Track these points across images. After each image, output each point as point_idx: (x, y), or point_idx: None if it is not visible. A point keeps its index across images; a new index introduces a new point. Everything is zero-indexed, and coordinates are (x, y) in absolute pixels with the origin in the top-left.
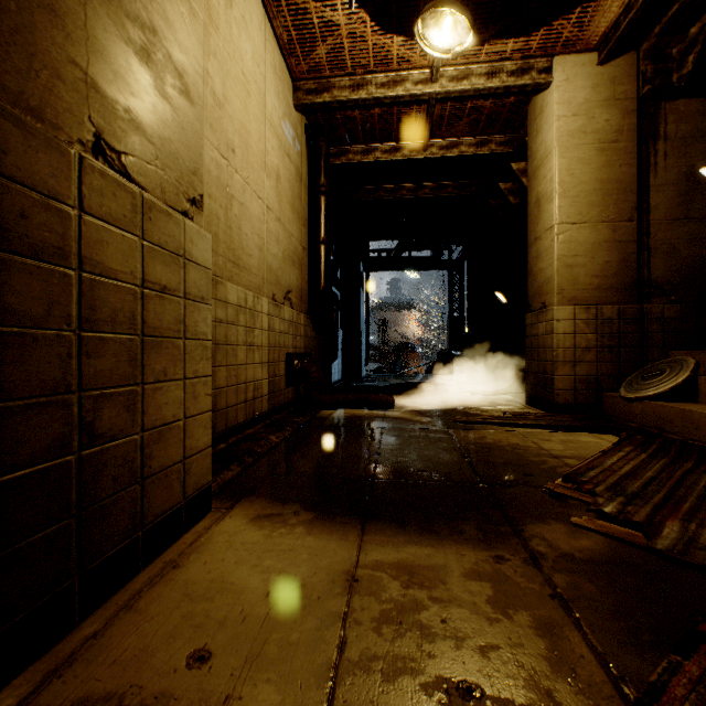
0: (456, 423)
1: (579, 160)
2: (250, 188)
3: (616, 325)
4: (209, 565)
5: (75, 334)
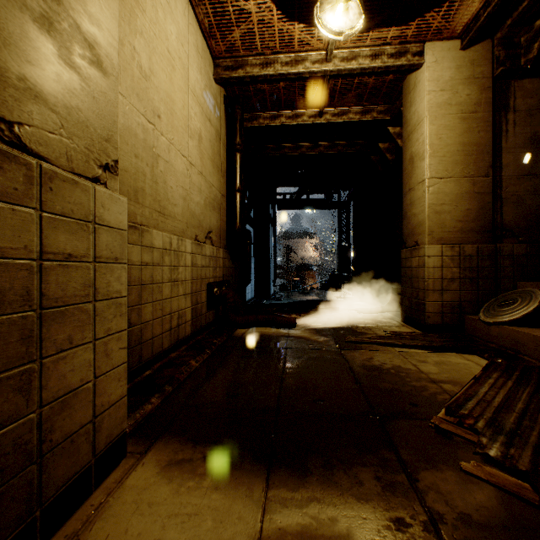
0: (347, 342)
1: (446, 127)
2: (175, 147)
3: (475, 261)
4: (110, 539)
5: None
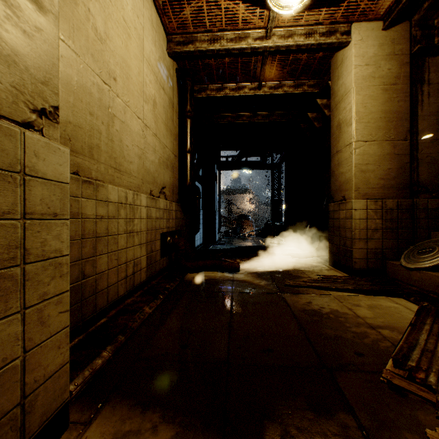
0: (286, 286)
1: (370, 96)
2: (131, 110)
3: (395, 213)
4: None
5: None
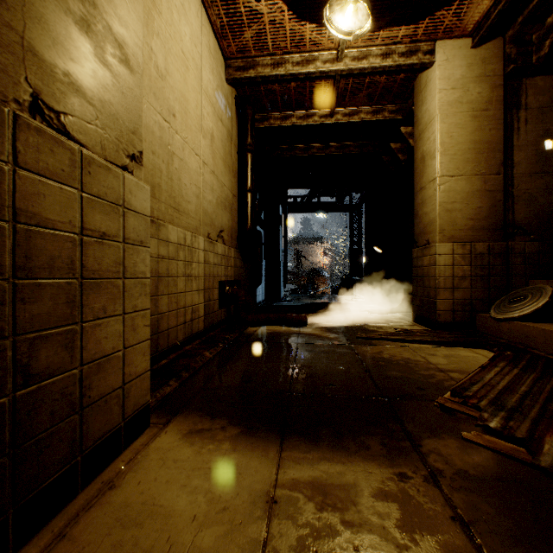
0: (357, 338)
1: (457, 125)
2: (189, 146)
3: (486, 259)
4: (142, 485)
5: (9, 282)
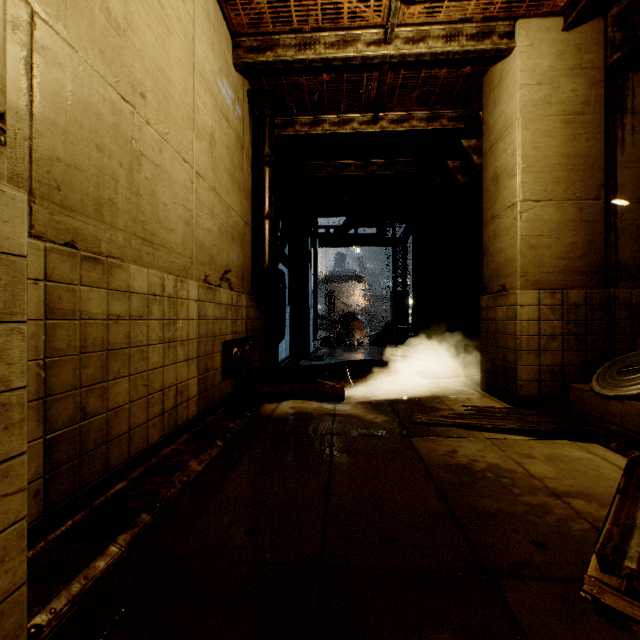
0: (415, 424)
1: (544, 132)
2: (172, 147)
3: (582, 312)
4: None
5: None
